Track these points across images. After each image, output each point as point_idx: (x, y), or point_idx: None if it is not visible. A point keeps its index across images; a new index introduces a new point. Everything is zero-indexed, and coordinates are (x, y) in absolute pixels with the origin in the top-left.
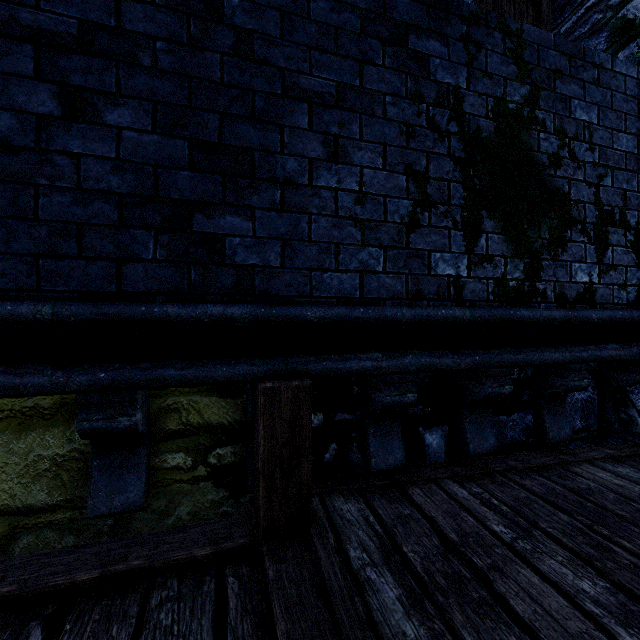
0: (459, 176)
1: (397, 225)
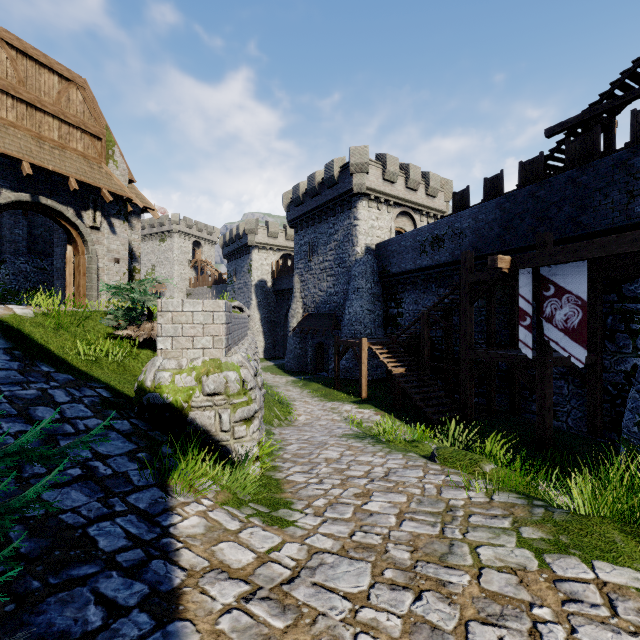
0: None
1: (623, 205)
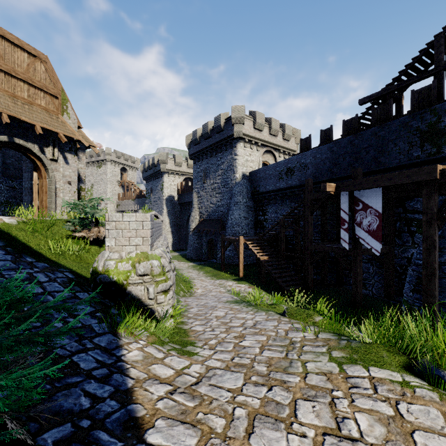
0: (419, 139)
1: (406, 151)
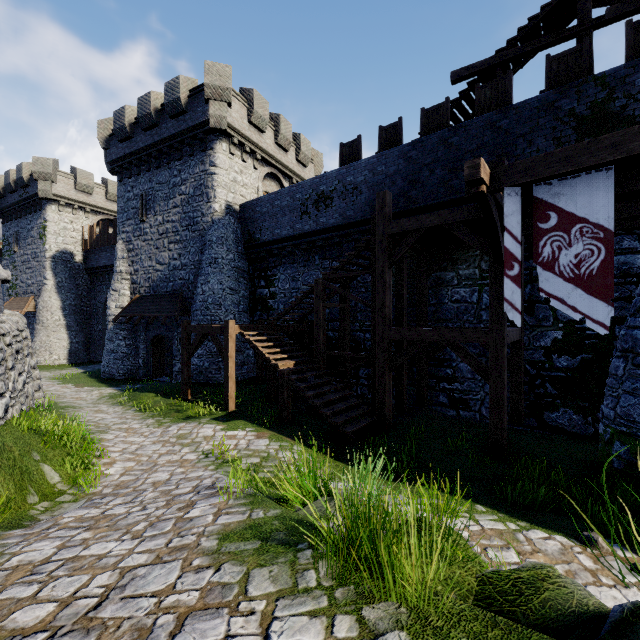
0: (574, 132)
1: None
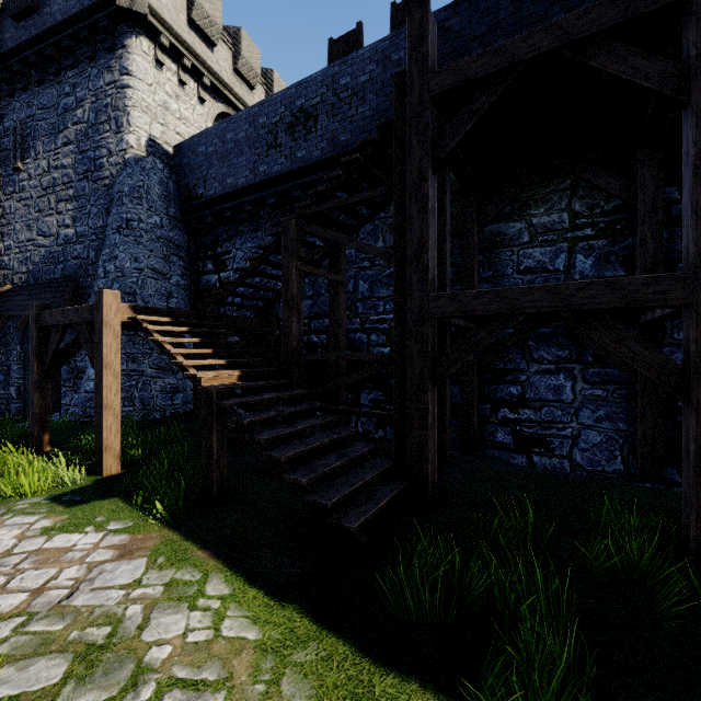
0: None
1: None
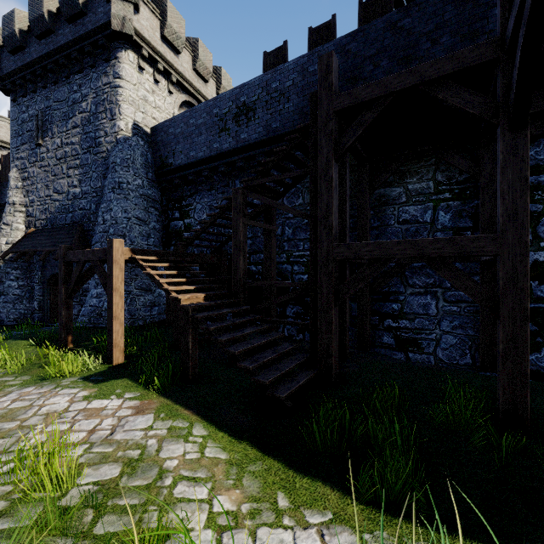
0: None
1: None
